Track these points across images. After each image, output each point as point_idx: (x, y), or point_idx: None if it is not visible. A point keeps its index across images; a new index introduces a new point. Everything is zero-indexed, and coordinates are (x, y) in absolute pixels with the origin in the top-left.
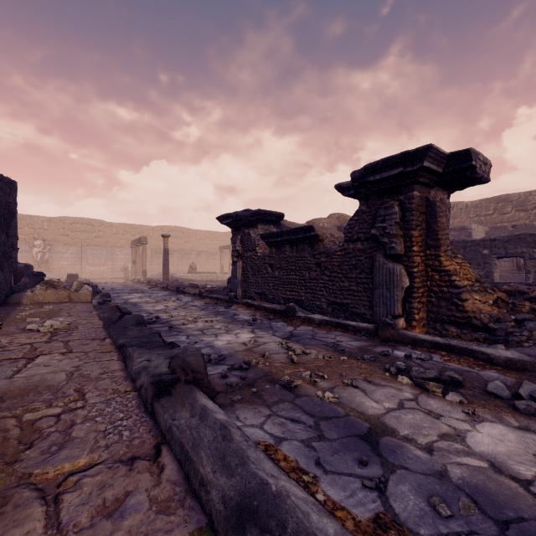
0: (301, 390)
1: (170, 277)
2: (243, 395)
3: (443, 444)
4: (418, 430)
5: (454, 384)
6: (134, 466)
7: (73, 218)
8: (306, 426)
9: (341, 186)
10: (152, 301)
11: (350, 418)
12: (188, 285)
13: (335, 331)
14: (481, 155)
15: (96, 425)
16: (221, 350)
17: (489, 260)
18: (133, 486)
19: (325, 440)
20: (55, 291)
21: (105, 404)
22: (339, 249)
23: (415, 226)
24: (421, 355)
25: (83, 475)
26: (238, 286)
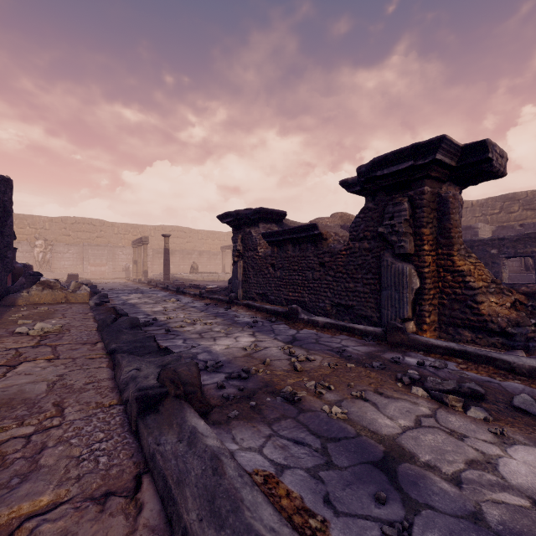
0: (306, 404)
1: (171, 277)
2: (240, 410)
3: (472, 474)
4: (441, 454)
5: (475, 397)
6: (107, 505)
7: (74, 218)
8: (312, 450)
9: (346, 182)
10: (151, 301)
11: (362, 439)
12: (189, 285)
13: (340, 334)
14: (498, 147)
15: (70, 449)
16: (219, 356)
17: (497, 260)
18: (102, 535)
19: (334, 469)
20: (52, 291)
21: (85, 422)
22: (344, 248)
23: (426, 223)
24: (435, 363)
25: (43, 519)
26: (239, 286)
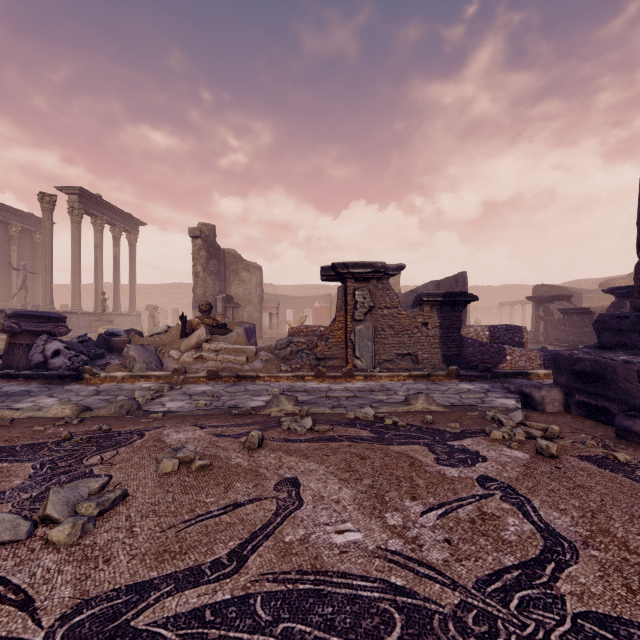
0: None
1: None
2: None
3: None
4: None
5: None
6: None
7: None
8: None
9: (604, 291)
10: None
11: None
12: None
13: None
14: None
15: None
16: None
17: None
18: None
19: None
20: None
21: None
22: None
23: None
24: None
25: None
26: (540, 335)
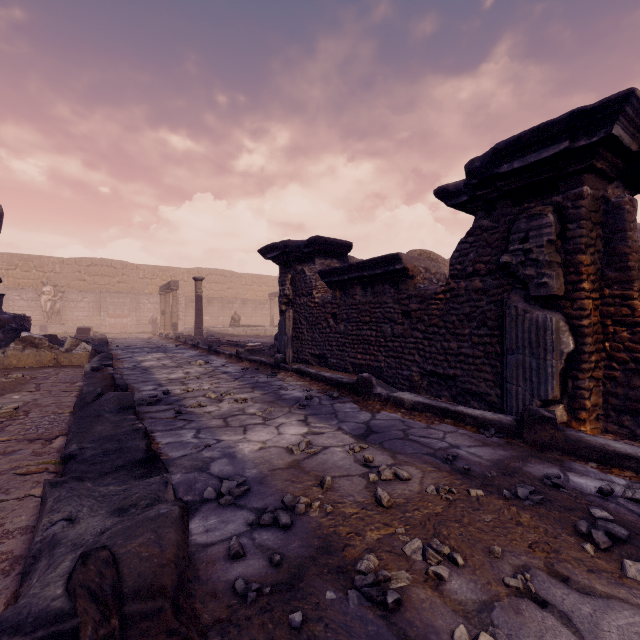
0: (414, 618)
1: (206, 331)
2: None
3: None
4: None
5: None
6: None
7: (91, 258)
8: None
9: (445, 190)
10: (172, 364)
11: None
12: (225, 342)
13: (441, 423)
14: None
15: None
16: (246, 466)
17: None
18: None
19: None
20: (36, 351)
21: None
22: (441, 289)
23: (585, 246)
24: (635, 491)
25: None
26: (287, 344)
